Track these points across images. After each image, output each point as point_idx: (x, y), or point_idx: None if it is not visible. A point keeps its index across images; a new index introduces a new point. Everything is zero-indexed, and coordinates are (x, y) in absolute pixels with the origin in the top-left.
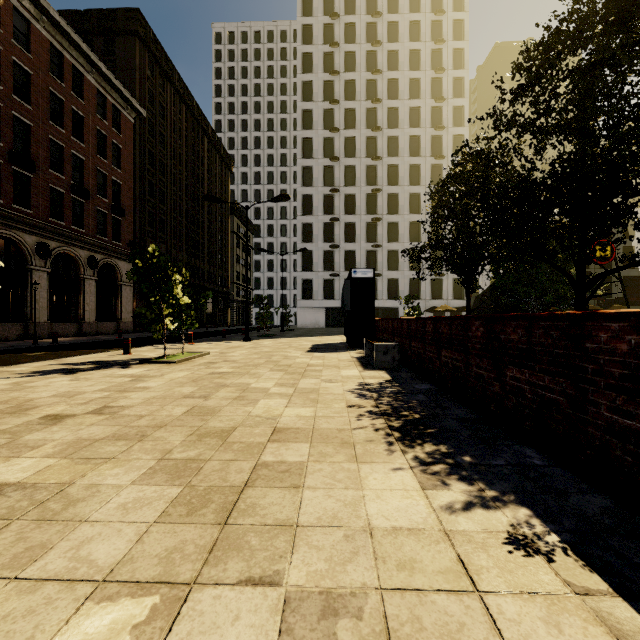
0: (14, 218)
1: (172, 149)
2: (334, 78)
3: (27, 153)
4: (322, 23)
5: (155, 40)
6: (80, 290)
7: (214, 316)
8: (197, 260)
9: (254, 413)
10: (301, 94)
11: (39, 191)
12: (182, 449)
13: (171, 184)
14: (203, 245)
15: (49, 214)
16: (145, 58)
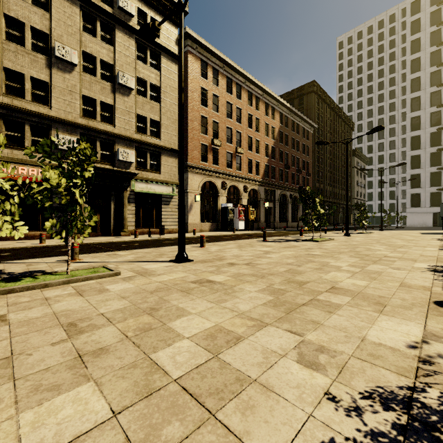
0: (285, 187)
1: (325, 135)
2: (441, 47)
3: (287, 163)
4: (429, 13)
5: (319, 88)
6: (297, 209)
7: (343, 219)
8: (335, 189)
9: (407, 238)
10: (409, 69)
11: (289, 175)
12: (397, 239)
13: (325, 153)
14: (338, 180)
15: (291, 183)
16: (315, 99)
